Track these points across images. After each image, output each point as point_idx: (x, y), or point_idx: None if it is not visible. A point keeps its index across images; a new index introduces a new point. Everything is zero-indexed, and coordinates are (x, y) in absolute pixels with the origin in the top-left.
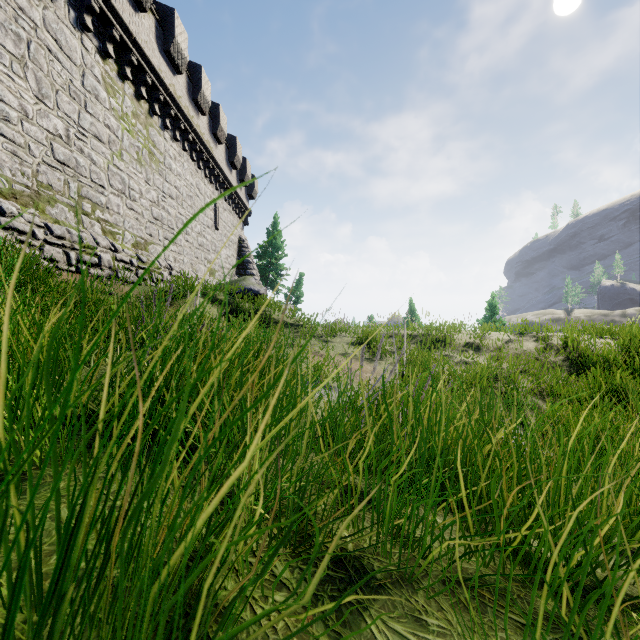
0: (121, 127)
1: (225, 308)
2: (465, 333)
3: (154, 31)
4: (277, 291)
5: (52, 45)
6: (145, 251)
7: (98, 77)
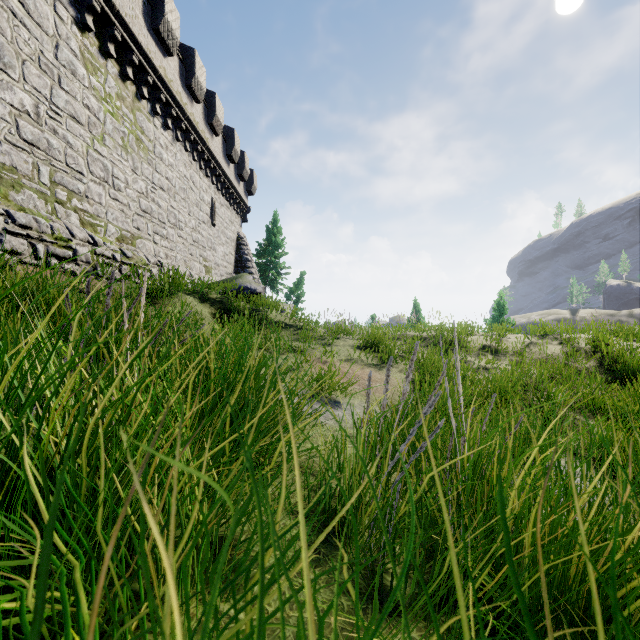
0: (103, 109)
1: (217, 308)
2: (477, 335)
3: (141, 6)
4: (277, 290)
5: (17, 8)
6: (132, 246)
7: (75, 51)
